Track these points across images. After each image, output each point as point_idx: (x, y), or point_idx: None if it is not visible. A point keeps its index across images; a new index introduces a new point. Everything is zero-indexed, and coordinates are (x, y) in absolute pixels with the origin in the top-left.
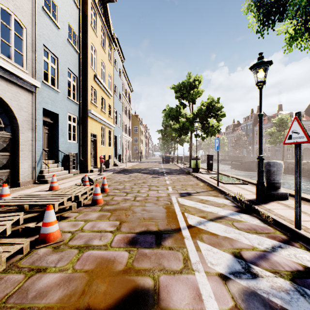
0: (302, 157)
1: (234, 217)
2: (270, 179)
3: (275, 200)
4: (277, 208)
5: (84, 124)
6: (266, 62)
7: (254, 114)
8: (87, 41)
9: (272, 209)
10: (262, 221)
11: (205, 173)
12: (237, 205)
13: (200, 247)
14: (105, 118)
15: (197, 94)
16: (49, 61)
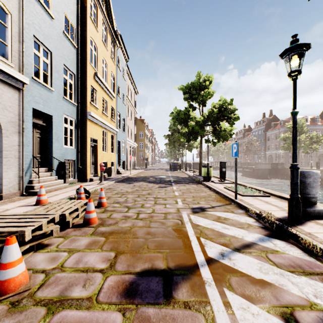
0: (319, 164)
1: (266, 244)
2: (303, 193)
3: (312, 219)
4: (319, 231)
5: (83, 128)
6: (303, 45)
7: (266, 118)
8: (87, 36)
9: (314, 232)
10: (305, 252)
11: (217, 182)
12: (264, 226)
13: (231, 303)
14: (107, 121)
15: (208, 95)
16: (41, 55)
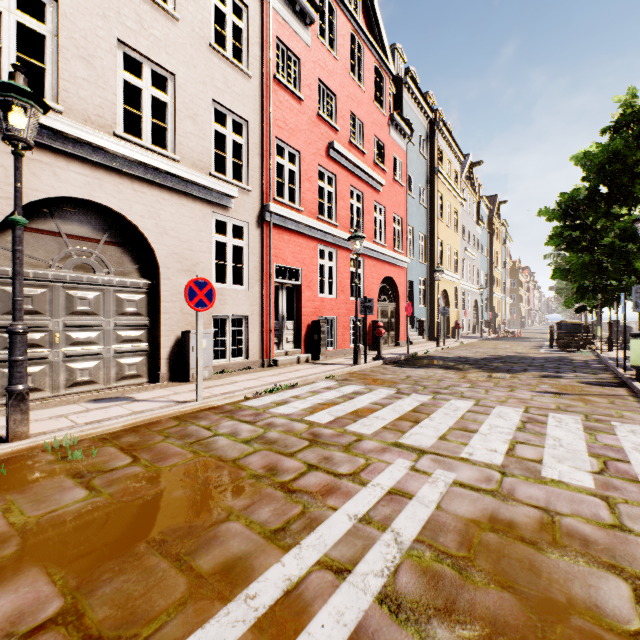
0: None
1: None
2: None
3: None
4: None
5: (490, 301)
6: None
7: None
8: (492, 249)
9: None
10: None
11: None
12: None
13: None
14: (497, 292)
15: None
16: (481, 275)
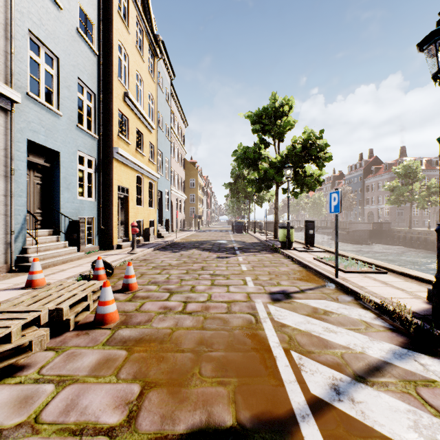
0: None
1: (409, 366)
2: None
3: None
4: None
5: (107, 171)
6: None
7: (364, 160)
8: (112, 37)
9: None
10: None
11: (303, 251)
12: (393, 326)
13: None
14: (144, 163)
15: (287, 126)
16: (42, 61)
